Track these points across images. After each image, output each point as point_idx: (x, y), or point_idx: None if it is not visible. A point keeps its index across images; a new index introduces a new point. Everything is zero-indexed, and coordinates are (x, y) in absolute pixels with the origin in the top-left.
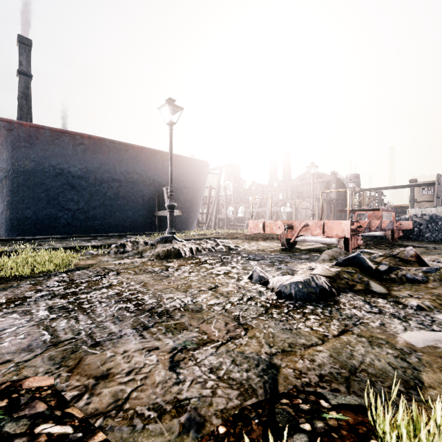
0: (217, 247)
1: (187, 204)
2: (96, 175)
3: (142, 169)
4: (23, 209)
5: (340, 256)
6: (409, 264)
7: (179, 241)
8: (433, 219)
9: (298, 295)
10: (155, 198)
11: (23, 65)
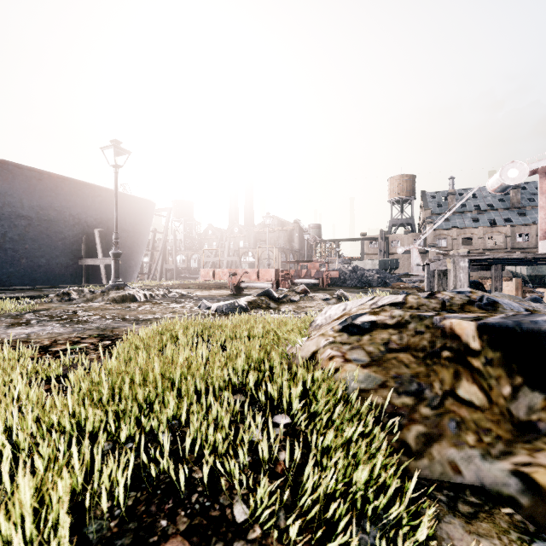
0: (170, 294)
1: (126, 251)
2: None
3: (63, 205)
4: None
5: None
6: (299, 294)
7: (131, 288)
8: (354, 269)
9: (227, 310)
10: (81, 242)
11: None
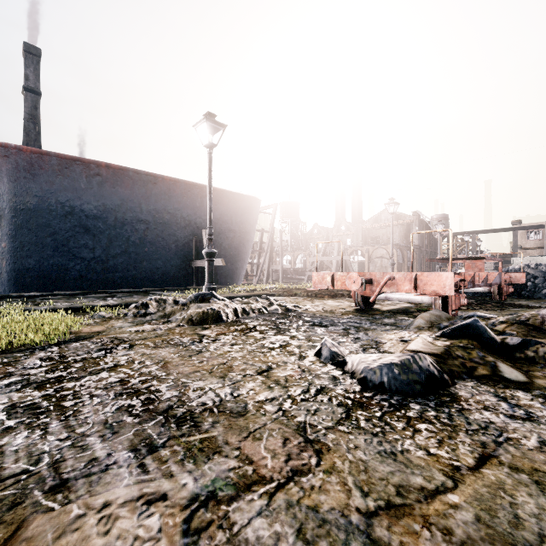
0: (271, 307)
1: (232, 252)
2: (116, 215)
3: (175, 207)
4: (24, 258)
5: (444, 322)
6: None
7: (219, 299)
8: None
9: (393, 385)
10: (191, 244)
11: (30, 80)
